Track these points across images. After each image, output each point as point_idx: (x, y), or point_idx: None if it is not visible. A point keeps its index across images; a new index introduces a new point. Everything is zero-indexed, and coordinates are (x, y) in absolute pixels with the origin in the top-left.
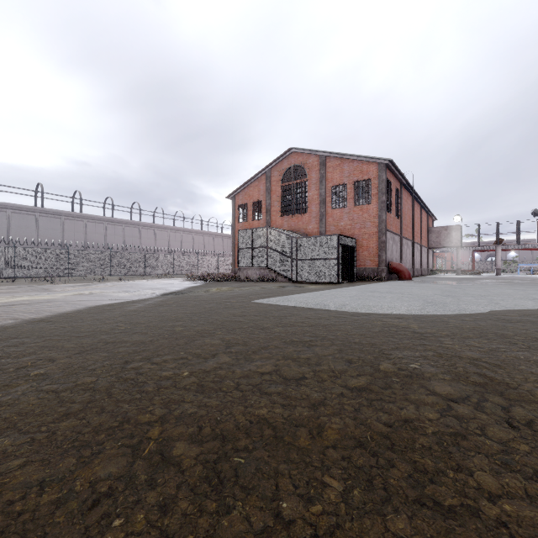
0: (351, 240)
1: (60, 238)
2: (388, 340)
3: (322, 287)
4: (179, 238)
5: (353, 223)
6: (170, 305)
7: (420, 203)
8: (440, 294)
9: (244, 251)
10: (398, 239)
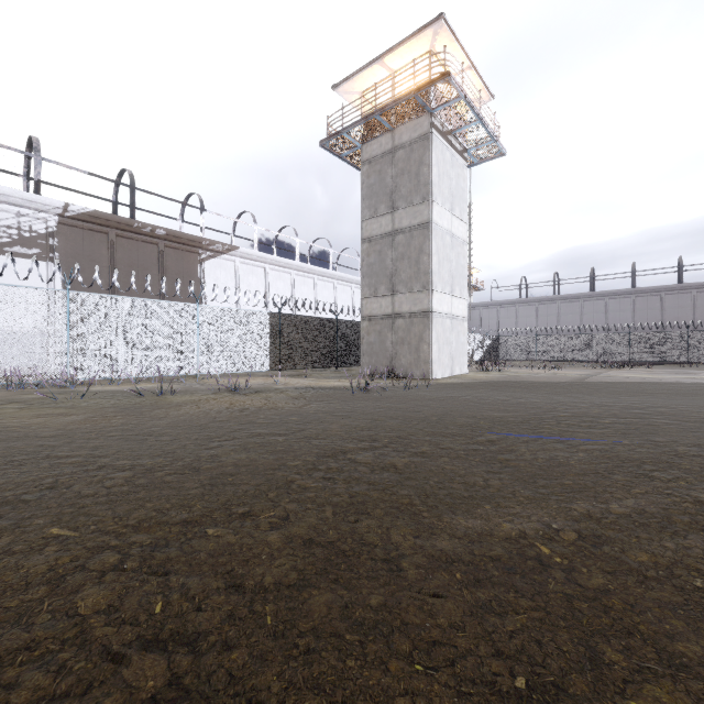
0: None
1: None
2: None
3: None
4: None
5: None
6: None
7: None
8: None
9: None
10: None
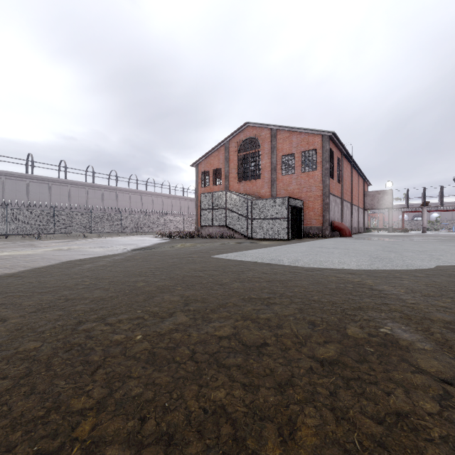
0: (299, 202)
1: (47, 200)
2: (348, 298)
3: (274, 243)
4: (150, 201)
5: (300, 187)
6: (136, 260)
7: (358, 170)
8: (382, 250)
9: (205, 212)
10: (339, 201)
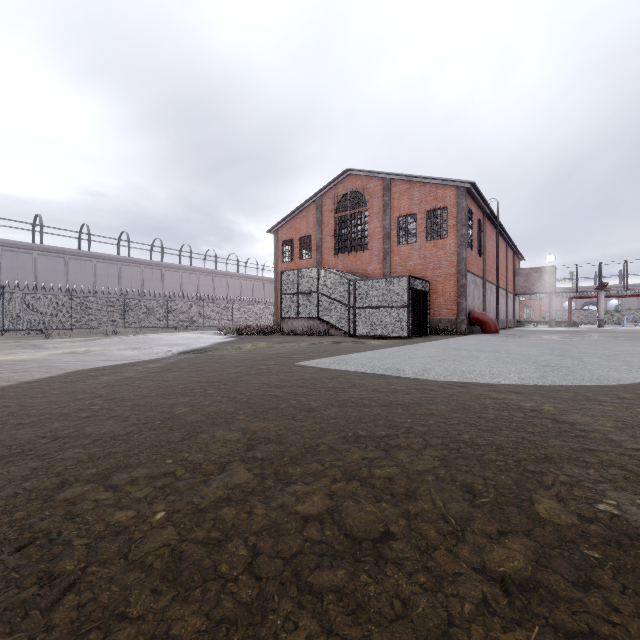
0: (424, 284)
1: (63, 282)
2: (521, 437)
3: (388, 343)
4: (210, 282)
5: (425, 262)
6: (182, 369)
7: (506, 238)
8: (551, 353)
9: (288, 298)
10: (480, 282)
